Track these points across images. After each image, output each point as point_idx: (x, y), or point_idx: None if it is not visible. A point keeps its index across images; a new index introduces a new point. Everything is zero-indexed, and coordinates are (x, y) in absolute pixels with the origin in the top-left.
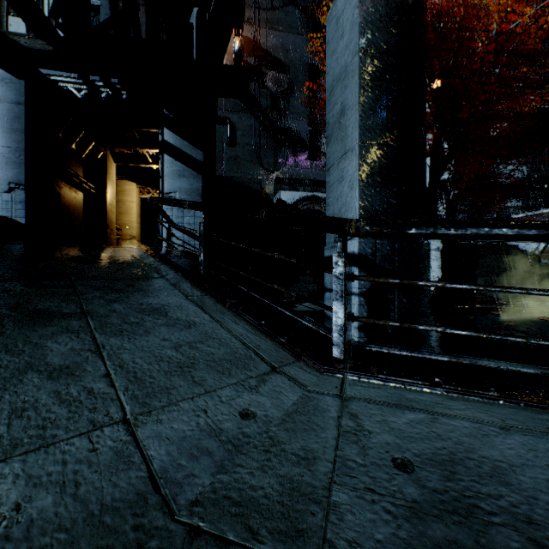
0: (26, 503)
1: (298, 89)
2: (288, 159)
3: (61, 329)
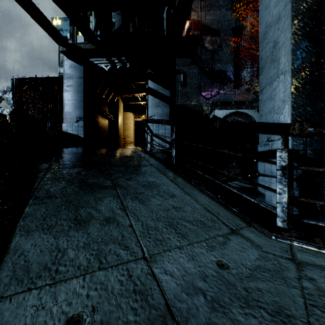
0: (97, 308)
1: (225, 45)
2: (219, 90)
3: (105, 195)
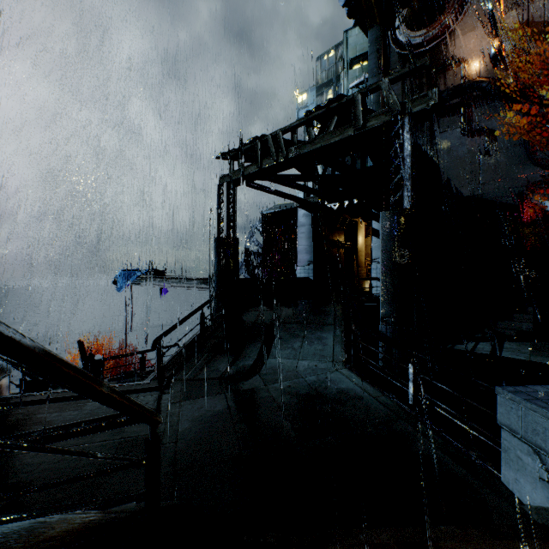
0: (285, 363)
1: None
2: None
3: (298, 340)
